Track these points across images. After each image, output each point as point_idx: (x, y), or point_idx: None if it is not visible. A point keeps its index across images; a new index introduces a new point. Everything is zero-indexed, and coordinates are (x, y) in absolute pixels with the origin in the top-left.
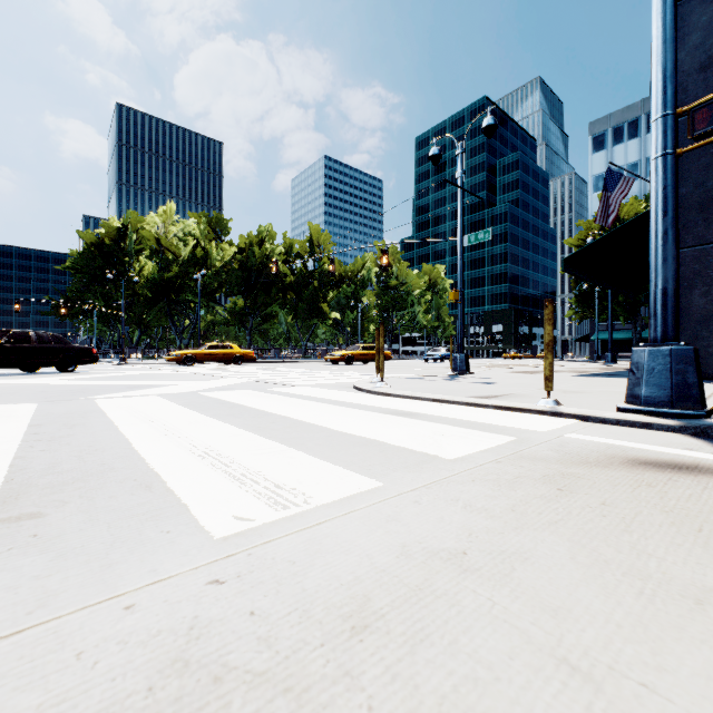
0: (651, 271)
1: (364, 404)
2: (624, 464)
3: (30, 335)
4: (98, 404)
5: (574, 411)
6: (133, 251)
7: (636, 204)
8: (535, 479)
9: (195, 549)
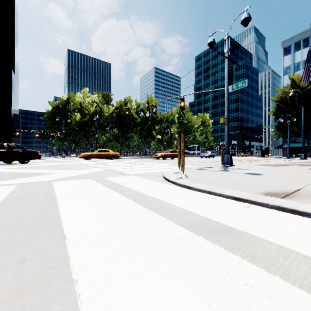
0: None
1: (168, 202)
2: None
3: (4, 145)
4: None
5: None
6: (71, 110)
7: None
8: None
9: None
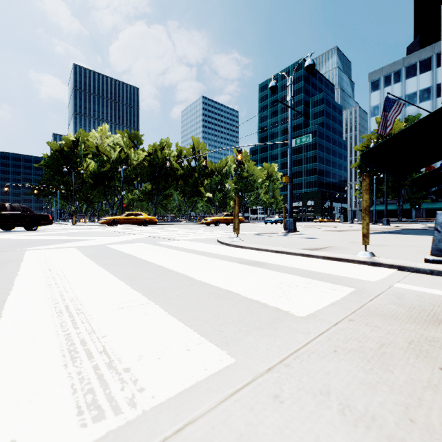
0: None
1: (224, 255)
2: None
3: (6, 206)
4: (24, 255)
5: (390, 262)
6: (82, 155)
7: (400, 124)
8: (403, 349)
9: None
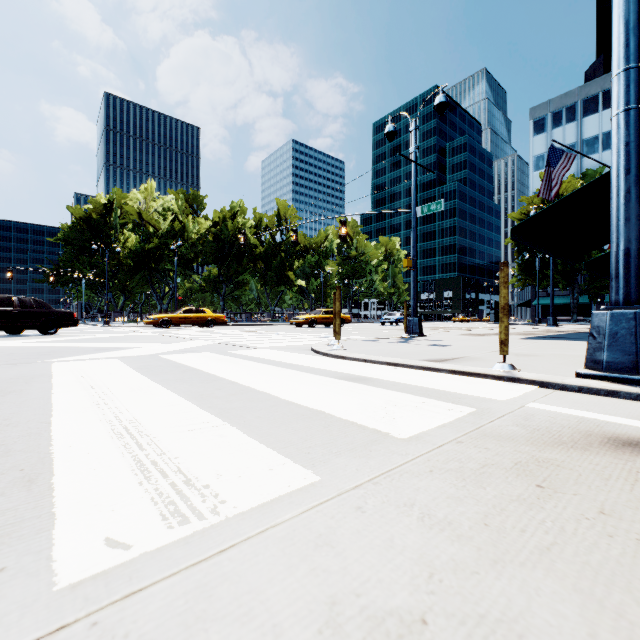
0: (612, 231)
1: (318, 368)
2: (605, 444)
3: (13, 300)
4: (52, 368)
5: (532, 377)
6: (117, 224)
7: (574, 181)
8: (506, 469)
9: (17, 611)
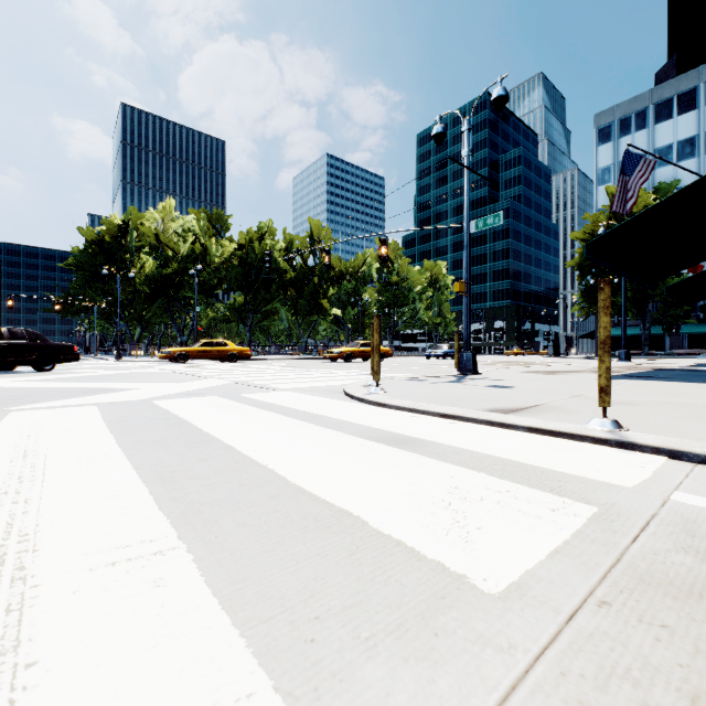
0: None
1: (350, 421)
2: None
3: (2, 332)
4: (0, 421)
5: (654, 442)
6: (133, 248)
7: (645, 196)
8: None
9: None
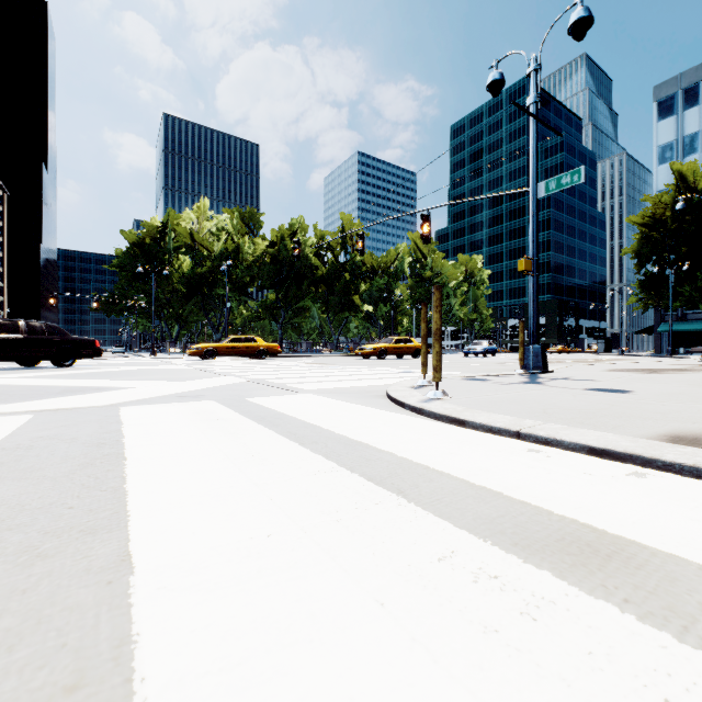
0: None
1: (416, 461)
2: None
3: (19, 325)
4: None
5: None
6: (171, 248)
7: None
8: None
9: None
